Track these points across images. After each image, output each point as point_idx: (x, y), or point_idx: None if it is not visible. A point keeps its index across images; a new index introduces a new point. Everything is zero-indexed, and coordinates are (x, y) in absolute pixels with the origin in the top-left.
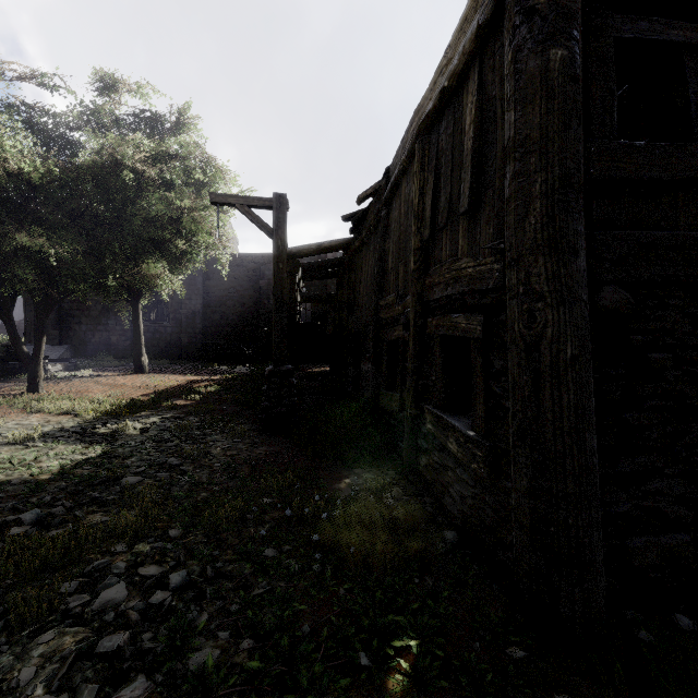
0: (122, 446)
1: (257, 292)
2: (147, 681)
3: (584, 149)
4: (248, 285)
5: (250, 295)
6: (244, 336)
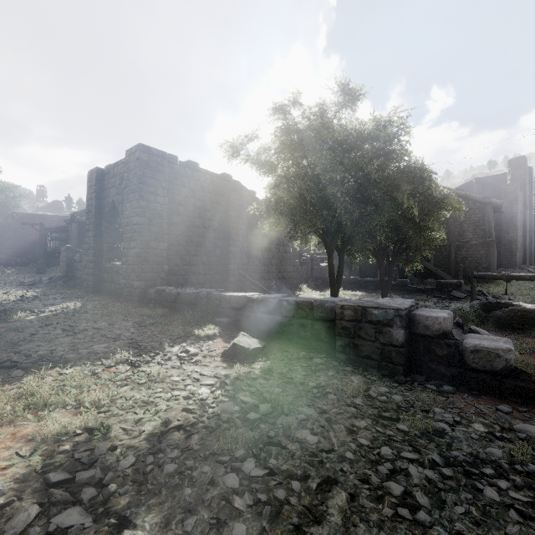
0: (3, 274)
1: (25, 232)
2: (31, 278)
3: (79, 237)
4: (18, 228)
5: (20, 233)
6: (16, 254)
